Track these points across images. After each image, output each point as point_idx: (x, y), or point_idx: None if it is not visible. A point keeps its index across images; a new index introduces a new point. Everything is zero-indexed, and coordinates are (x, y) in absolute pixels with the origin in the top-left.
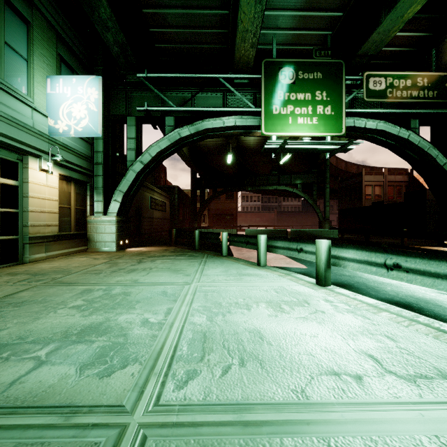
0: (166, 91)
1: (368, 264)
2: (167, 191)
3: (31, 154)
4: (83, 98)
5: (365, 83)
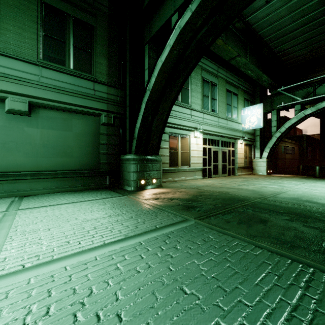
0: (295, 91)
1: None
2: (296, 139)
3: (238, 139)
4: (255, 114)
5: None
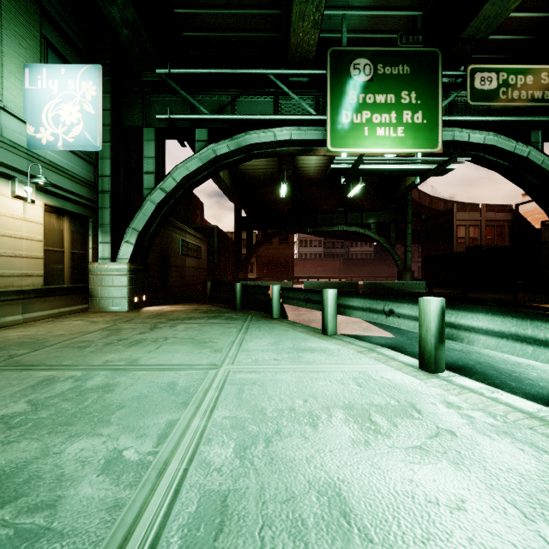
0: (197, 95)
1: (517, 339)
2: (204, 232)
3: None
4: (75, 95)
5: (469, 80)
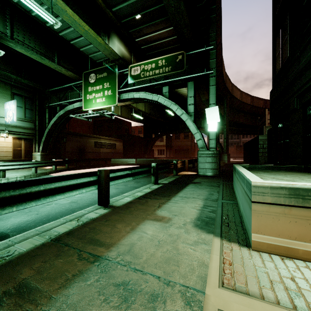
0: (60, 94)
1: None
2: (122, 136)
3: None
4: (11, 109)
5: (129, 72)
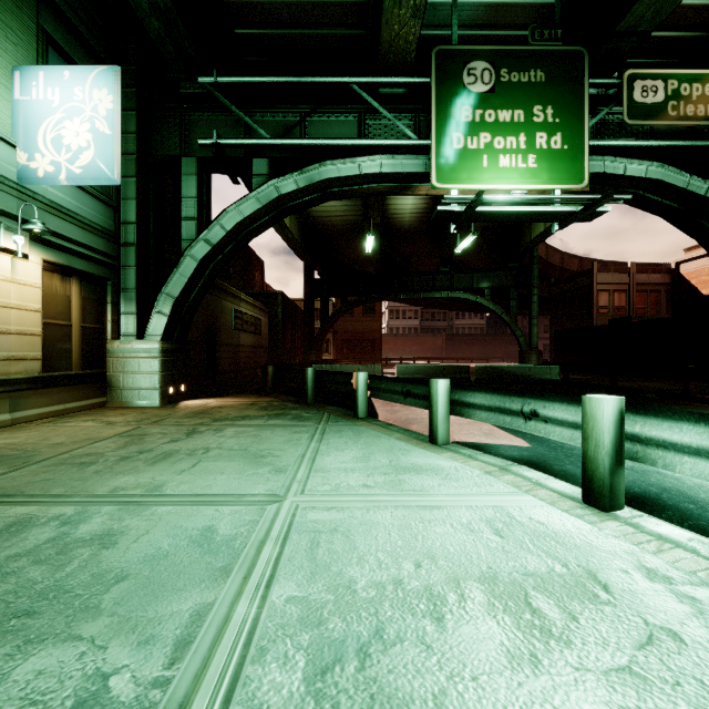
0: (254, 112)
1: None
2: (264, 300)
3: None
4: (84, 108)
5: (626, 91)
